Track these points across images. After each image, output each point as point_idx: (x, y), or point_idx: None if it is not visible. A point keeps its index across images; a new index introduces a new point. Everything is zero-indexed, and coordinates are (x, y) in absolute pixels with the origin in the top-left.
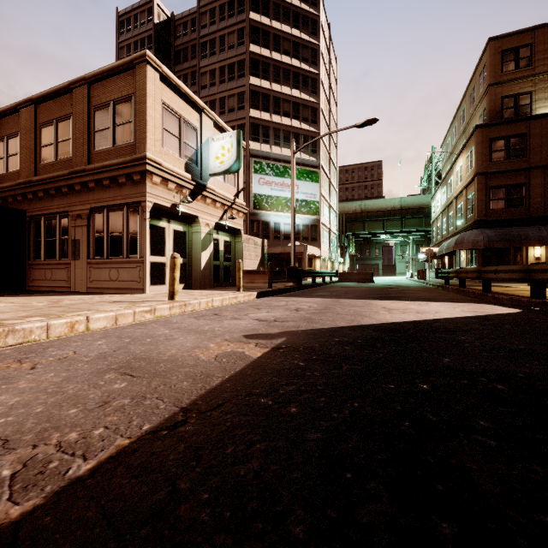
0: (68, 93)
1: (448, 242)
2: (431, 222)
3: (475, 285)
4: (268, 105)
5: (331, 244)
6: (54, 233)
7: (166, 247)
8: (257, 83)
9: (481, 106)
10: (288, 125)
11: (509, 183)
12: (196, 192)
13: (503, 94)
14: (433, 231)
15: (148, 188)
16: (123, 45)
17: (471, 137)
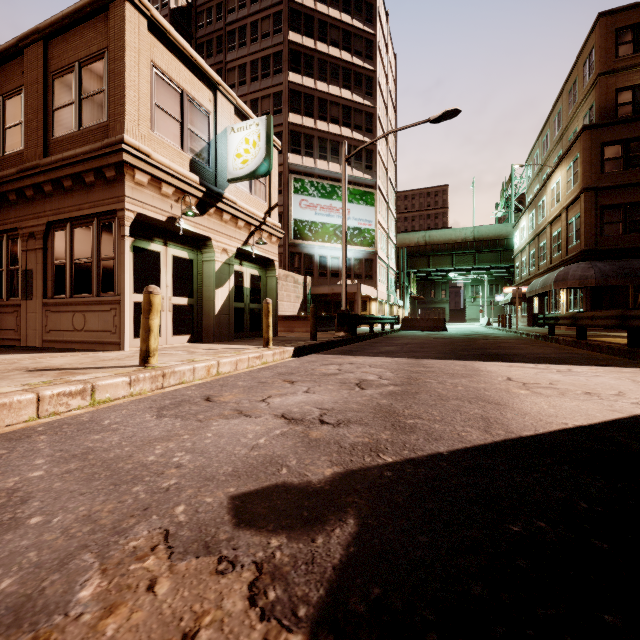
0: (19, 56)
1: (543, 279)
2: (513, 256)
3: (590, 335)
4: (312, 109)
5: (390, 283)
6: None
7: (161, 282)
8: (298, 80)
9: (586, 104)
10: (337, 134)
11: (627, 201)
12: (207, 202)
13: (618, 86)
14: (516, 267)
15: (127, 190)
16: None
17: (575, 143)
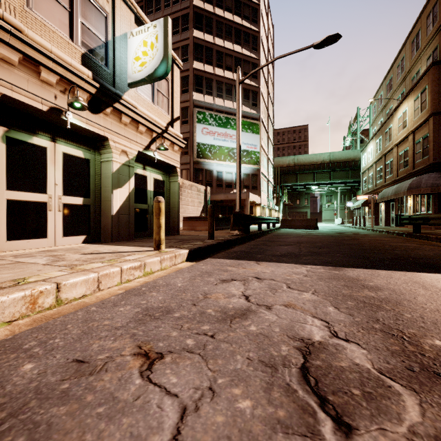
0: None
1: (395, 188)
2: (361, 172)
3: None
4: (211, 58)
5: (269, 193)
6: None
7: (48, 179)
8: (200, 36)
9: (430, 48)
10: (231, 78)
11: None
12: (102, 100)
13: None
14: (363, 181)
15: None
16: None
17: (423, 77)
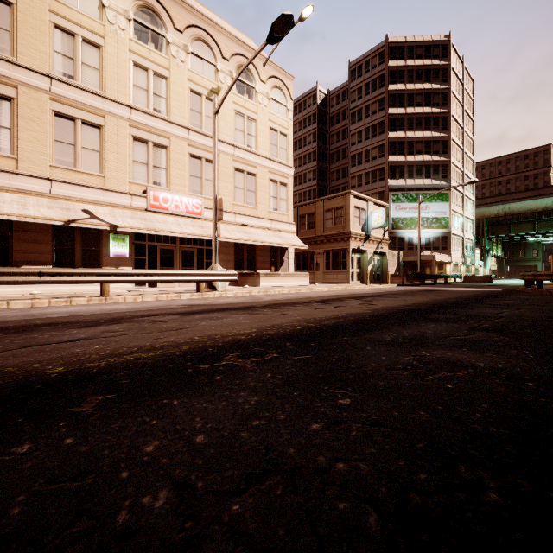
0: (313, 203)
1: None
2: None
3: None
4: (403, 149)
5: (466, 250)
6: (306, 260)
7: (354, 265)
8: (394, 136)
9: None
10: (420, 160)
11: None
12: (366, 239)
13: None
14: None
15: (350, 243)
16: (296, 123)
17: None
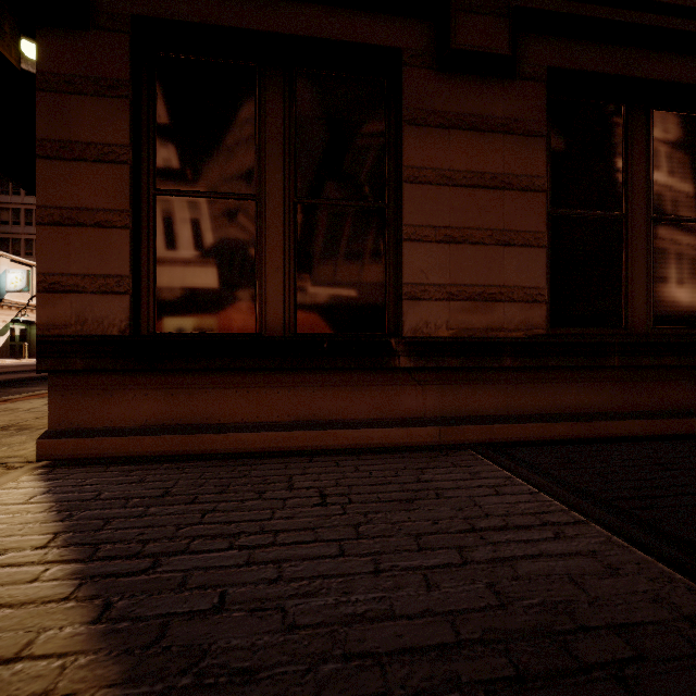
0: None
1: None
2: None
3: None
4: None
5: None
6: None
7: None
8: None
9: None
10: None
11: None
12: None
13: None
14: None
15: None
16: None
17: None
